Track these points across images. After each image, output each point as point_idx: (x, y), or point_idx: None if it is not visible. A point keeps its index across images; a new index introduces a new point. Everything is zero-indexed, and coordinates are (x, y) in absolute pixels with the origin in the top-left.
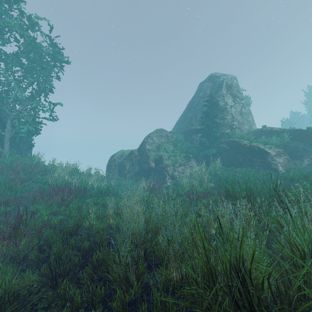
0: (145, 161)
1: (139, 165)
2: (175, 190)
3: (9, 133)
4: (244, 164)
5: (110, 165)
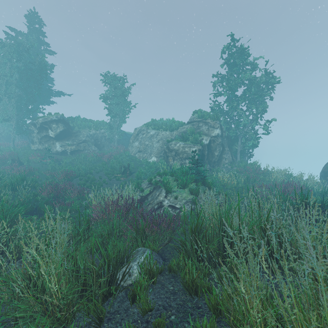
0: None
1: None
2: None
3: (240, 147)
4: None
5: (327, 172)
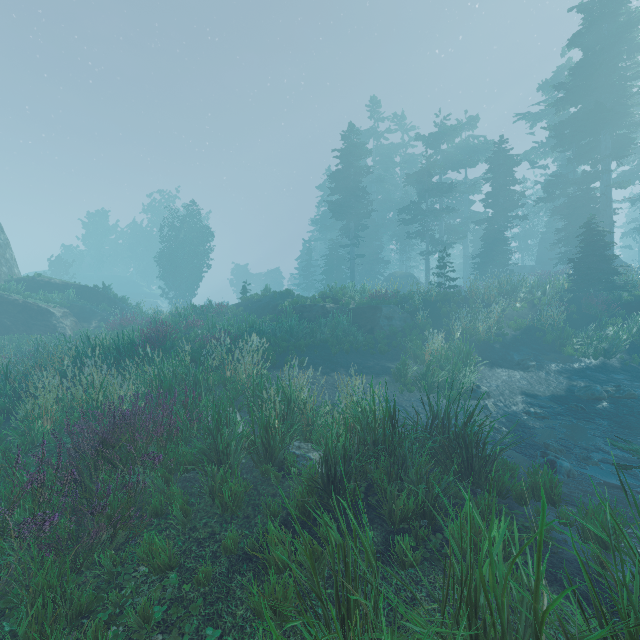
0: None
1: None
2: None
3: None
4: (16, 329)
5: None
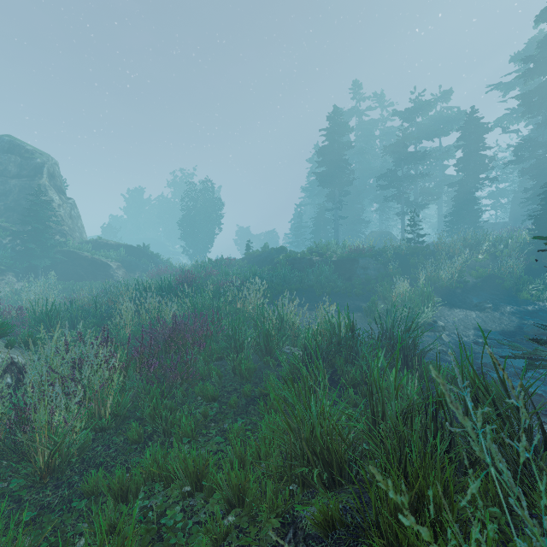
0: None
1: None
2: (25, 306)
3: None
4: (87, 277)
5: None
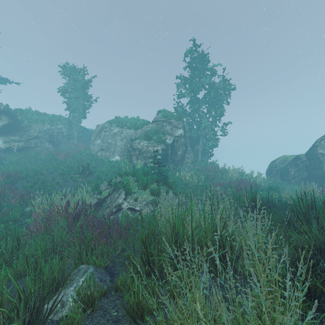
0: (316, 167)
1: (308, 171)
2: None
3: (201, 147)
4: None
5: (271, 170)
